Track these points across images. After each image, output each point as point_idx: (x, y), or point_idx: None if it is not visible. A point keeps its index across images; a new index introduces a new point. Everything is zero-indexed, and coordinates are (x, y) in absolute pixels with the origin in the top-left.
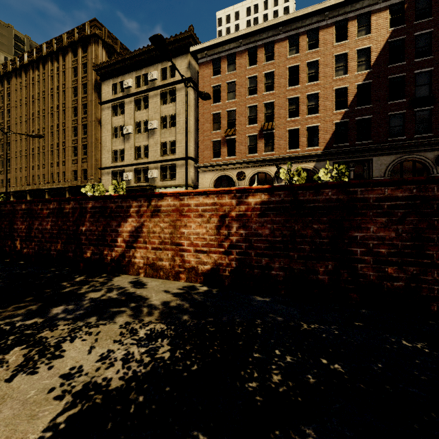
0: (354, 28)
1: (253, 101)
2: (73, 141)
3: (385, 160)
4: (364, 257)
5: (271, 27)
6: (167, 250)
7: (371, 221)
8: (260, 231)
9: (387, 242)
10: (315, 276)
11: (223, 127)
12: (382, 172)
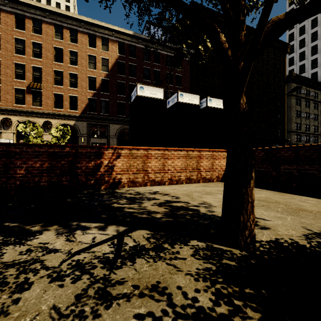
0: (100, 43)
1: (21, 60)
2: None
3: (116, 127)
4: None
5: (39, 8)
6: None
7: None
8: None
9: None
10: None
11: None
12: (114, 133)
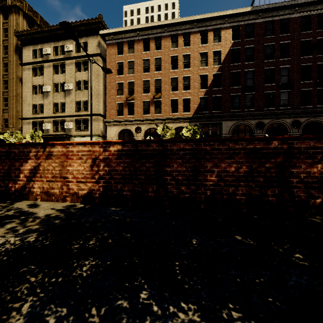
0: (211, 37)
1: (147, 77)
2: None
3: (229, 124)
4: (171, 182)
5: (159, 26)
6: (57, 182)
7: (174, 161)
8: (117, 168)
9: (182, 173)
10: (147, 193)
11: (125, 93)
12: (227, 131)
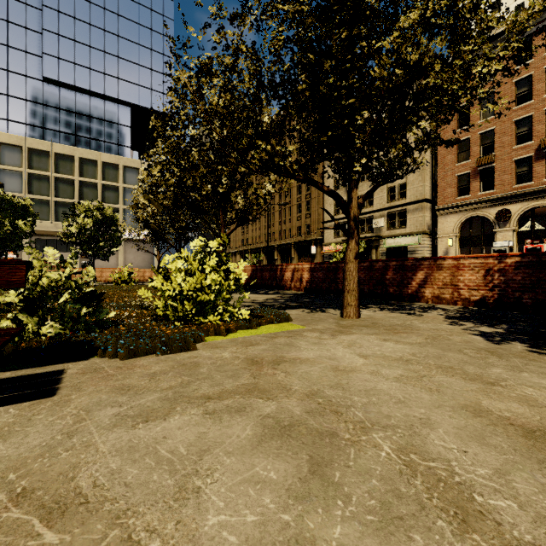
0: None
1: (525, 112)
2: (298, 199)
3: None
4: None
5: None
6: (447, 289)
7: None
8: (514, 278)
9: None
10: None
11: (474, 155)
12: None
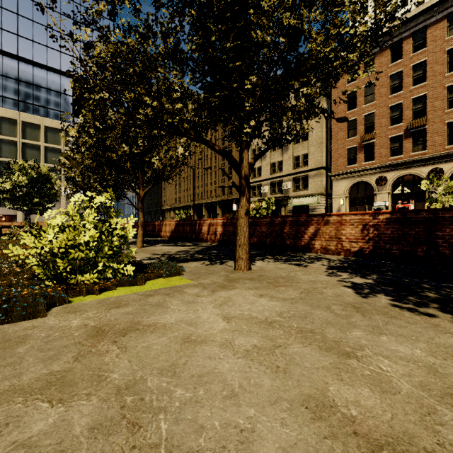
0: None
1: (397, 99)
2: (222, 165)
3: None
4: (443, 244)
5: (422, 12)
6: (333, 241)
7: (447, 227)
8: (385, 232)
9: None
10: (416, 253)
11: (360, 132)
12: None
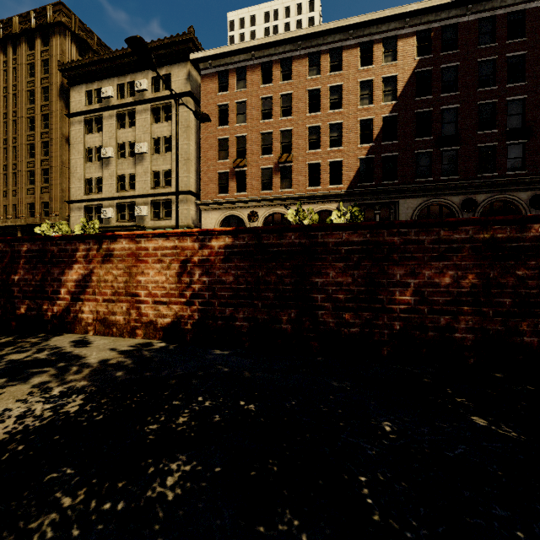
0: (380, 52)
1: (267, 127)
2: (29, 164)
3: (411, 204)
4: (324, 304)
5: (289, 40)
6: (121, 302)
7: (330, 266)
8: (224, 278)
9: (344, 288)
10: (278, 325)
11: (232, 156)
12: (409, 216)
